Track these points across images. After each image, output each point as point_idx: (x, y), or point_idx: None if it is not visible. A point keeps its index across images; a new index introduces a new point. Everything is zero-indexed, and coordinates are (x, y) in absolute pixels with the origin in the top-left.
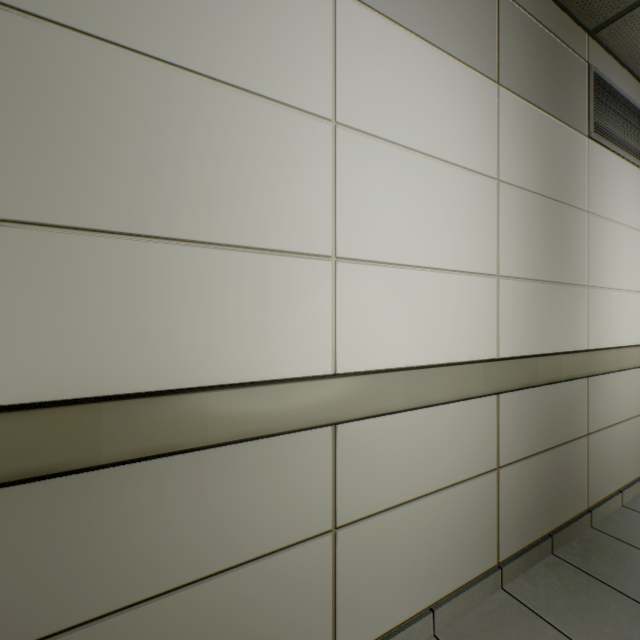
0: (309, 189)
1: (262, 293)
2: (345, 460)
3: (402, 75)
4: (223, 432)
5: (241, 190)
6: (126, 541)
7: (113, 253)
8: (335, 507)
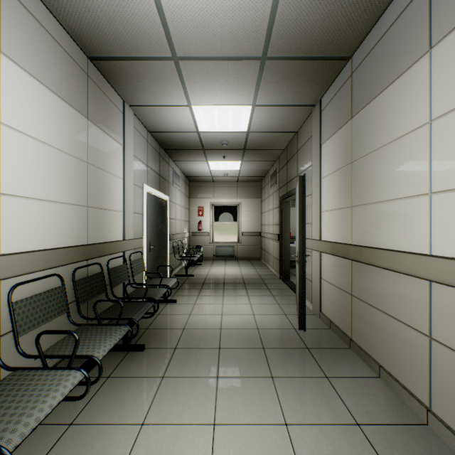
0: (417, 164)
1: (399, 216)
2: (436, 304)
3: None
4: (382, 264)
5: (393, 178)
6: (370, 287)
7: (368, 209)
8: (430, 326)
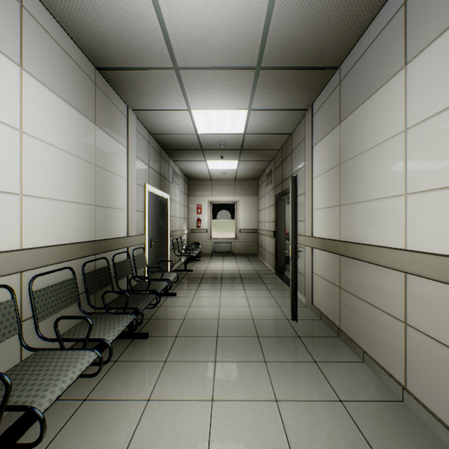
0: (395, 168)
1: (380, 214)
2: (410, 293)
3: (447, 60)
4: (366, 258)
5: (375, 180)
6: (356, 279)
7: (354, 208)
8: (405, 313)
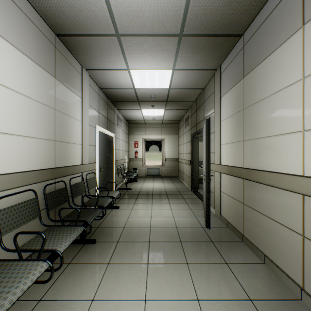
0: (293, 109)
1: (279, 147)
2: (308, 212)
3: None
4: (267, 182)
5: (275, 120)
6: (257, 198)
7: (256, 142)
8: (303, 228)
